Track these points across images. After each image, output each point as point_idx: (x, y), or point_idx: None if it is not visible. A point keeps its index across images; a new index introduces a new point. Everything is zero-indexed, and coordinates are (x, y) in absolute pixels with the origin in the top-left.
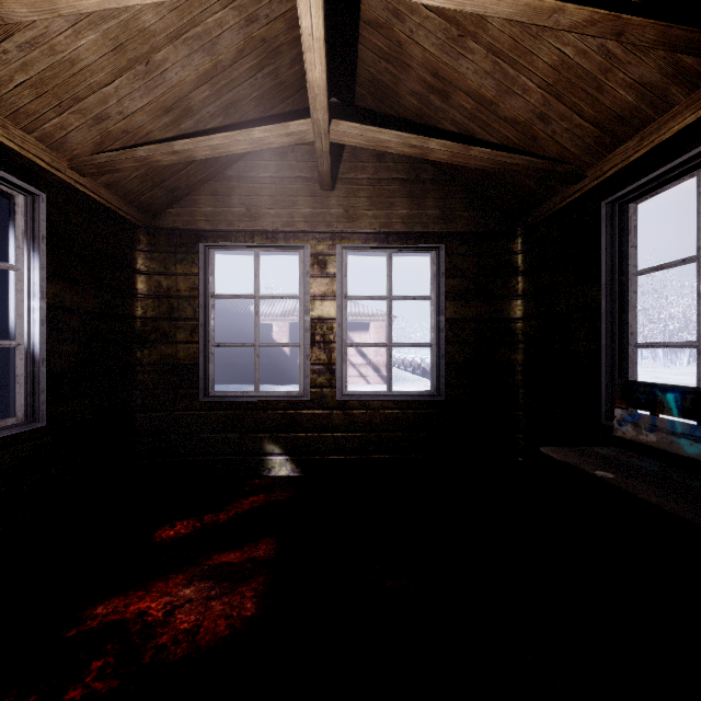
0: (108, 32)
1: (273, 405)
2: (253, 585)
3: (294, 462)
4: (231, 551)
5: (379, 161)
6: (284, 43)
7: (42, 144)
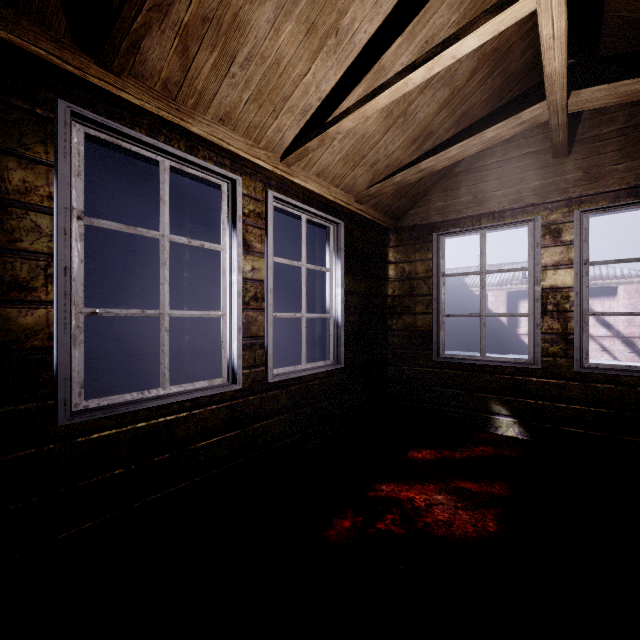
0: (384, 108)
1: (499, 370)
2: (492, 511)
3: (521, 426)
4: (469, 481)
5: (634, 105)
6: (514, 41)
7: (343, 191)
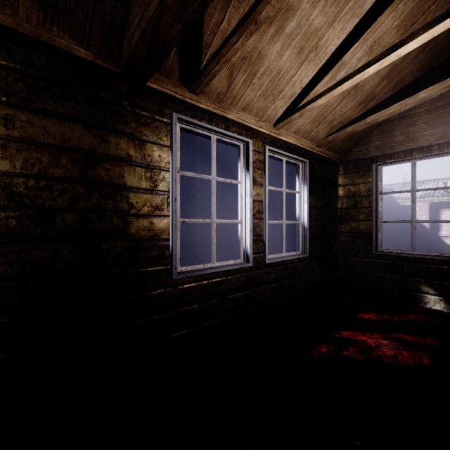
0: None
1: (427, 261)
2: (426, 354)
3: (446, 302)
4: (406, 335)
5: None
6: None
7: (309, 141)
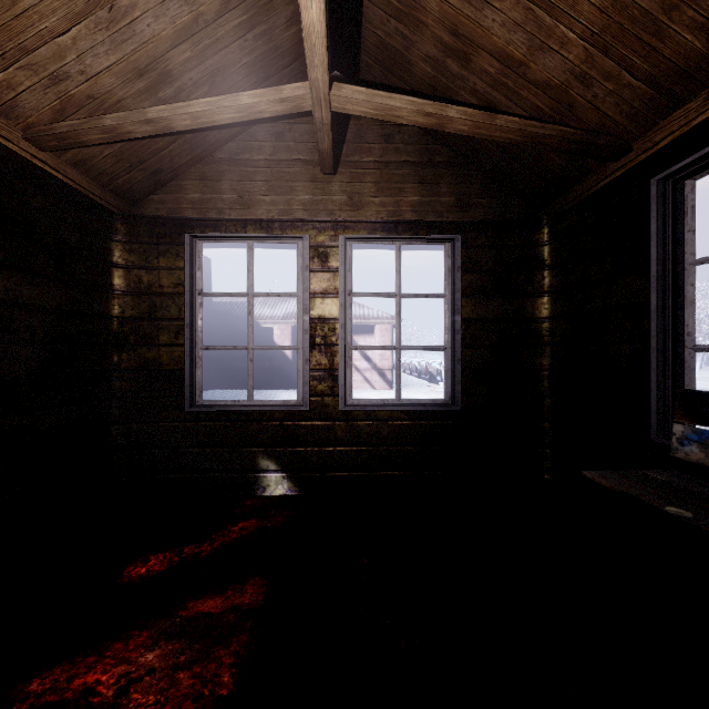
0: None
1: (268, 416)
2: (233, 647)
3: (291, 480)
4: (211, 596)
5: (387, 142)
6: None
7: None
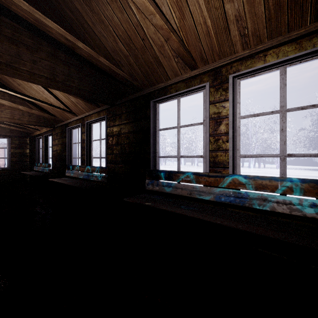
0: None
1: None
2: None
3: None
4: None
5: None
6: None
7: None
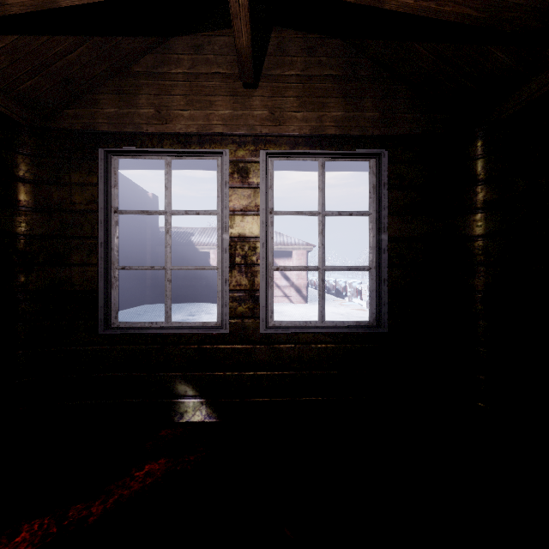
0: None
1: (185, 339)
2: None
3: (210, 406)
4: None
5: (310, 55)
6: None
7: None
